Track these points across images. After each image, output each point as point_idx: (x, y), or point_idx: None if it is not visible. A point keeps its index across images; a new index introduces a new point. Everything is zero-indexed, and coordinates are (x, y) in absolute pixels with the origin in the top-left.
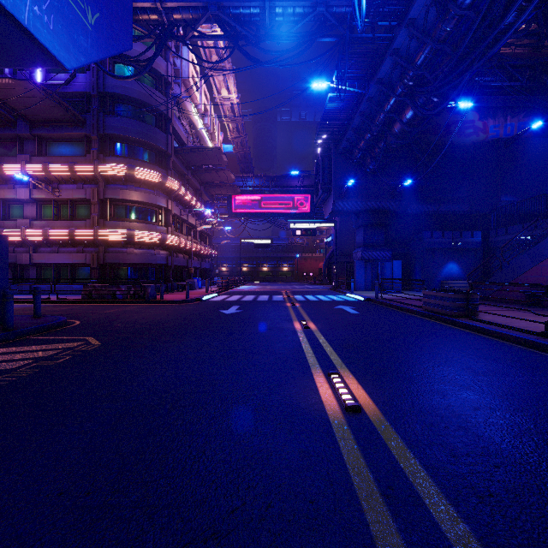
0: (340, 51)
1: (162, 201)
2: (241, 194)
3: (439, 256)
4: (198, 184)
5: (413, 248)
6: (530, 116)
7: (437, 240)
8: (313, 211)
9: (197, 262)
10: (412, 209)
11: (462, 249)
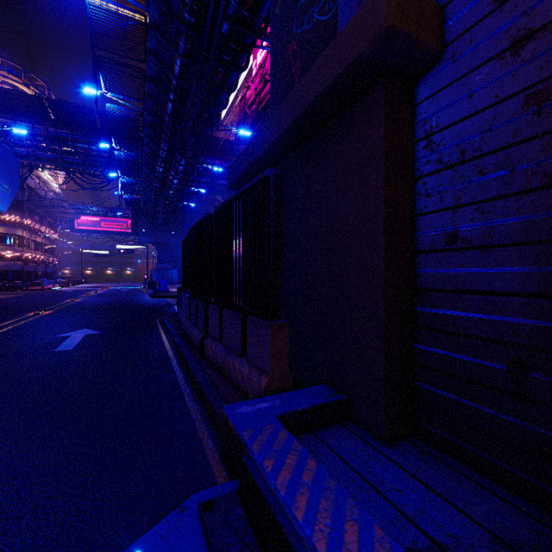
0: (122, 189)
1: (19, 232)
2: (83, 216)
3: None
4: (43, 213)
5: None
6: None
7: None
8: None
9: (43, 268)
10: None
11: None
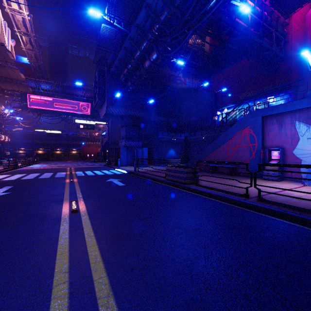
0: None
1: None
2: (35, 94)
3: (166, 145)
4: None
5: (153, 141)
6: (201, 81)
7: (165, 136)
8: (94, 114)
9: None
10: (152, 118)
11: (176, 142)
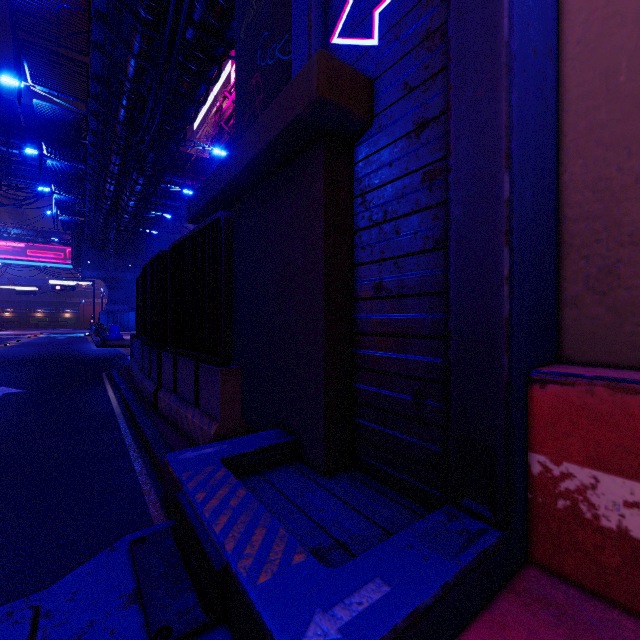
0: (57, 208)
1: None
2: None
3: None
4: None
5: None
6: None
7: None
8: None
9: None
10: None
11: None
